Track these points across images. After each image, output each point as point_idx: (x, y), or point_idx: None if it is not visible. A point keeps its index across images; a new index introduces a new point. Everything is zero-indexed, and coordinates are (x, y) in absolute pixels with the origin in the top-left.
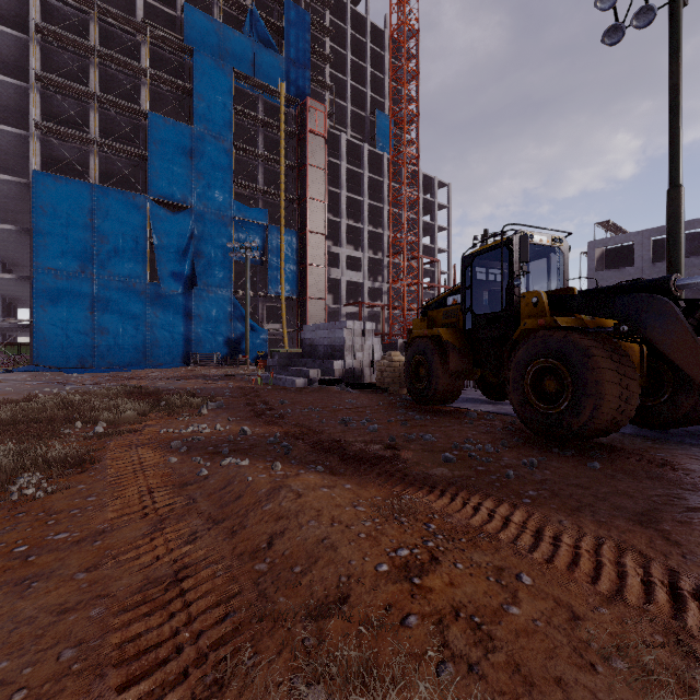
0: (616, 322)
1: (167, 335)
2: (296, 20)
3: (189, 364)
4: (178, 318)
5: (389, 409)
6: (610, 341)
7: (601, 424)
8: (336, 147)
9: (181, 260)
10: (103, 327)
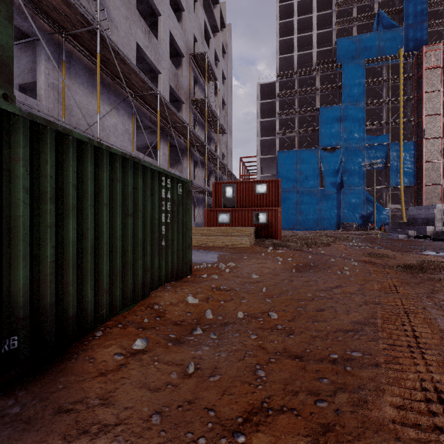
0: None
1: (328, 214)
2: None
3: (339, 229)
4: (334, 205)
5: (443, 247)
6: None
7: None
8: None
9: (335, 176)
10: (300, 211)
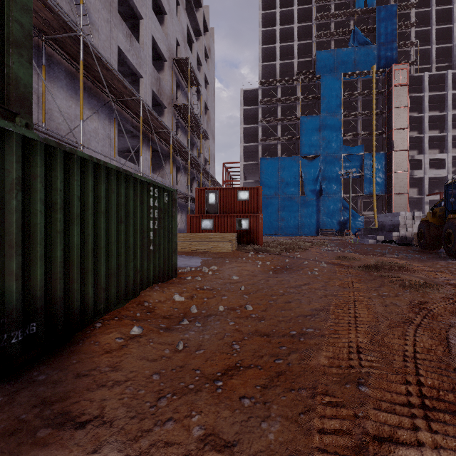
0: None
1: (308, 220)
2: (385, 15)
3: (318, 234)
4: (313, 212)
5: (404, 250)
6: None
7: None
8: (420, 82)
9: (314, 183)
10: (282, 217)
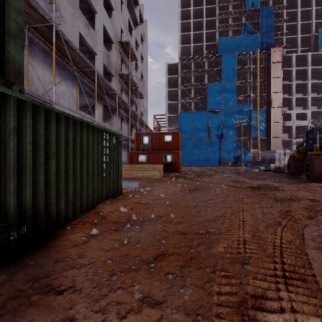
0: None
1: (213, 155)
2: (266, 13)
3: (220, 165)
4: (217, 150)
5: (278, 176)
6: None
7: (316, 176)
8: (290, 60)
9: (217, 130)
10: (195, 154)
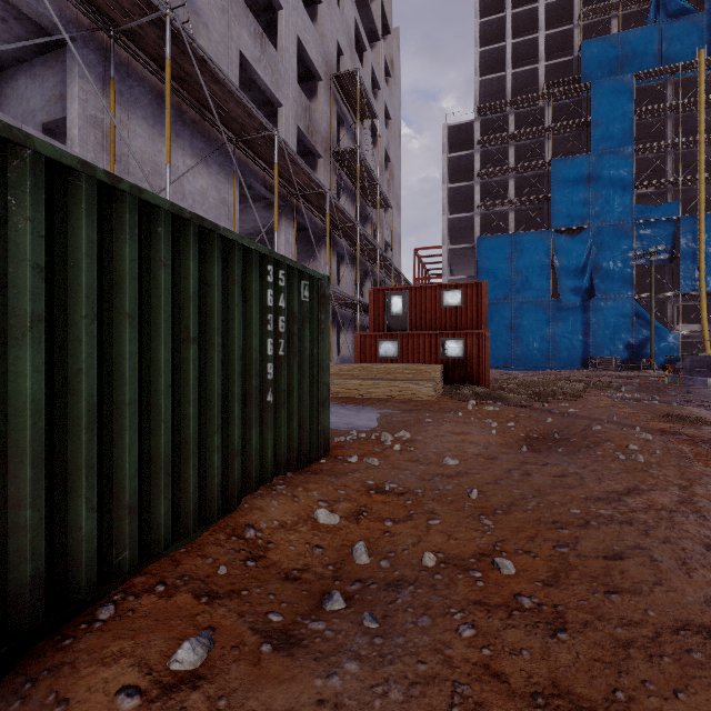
0: None
1: (567, 342)
2: None
3: (587, 367)
4: (576, 327)
5: None
6: None
7: None
8: None
9: (579, 276)
10: (518, 338)
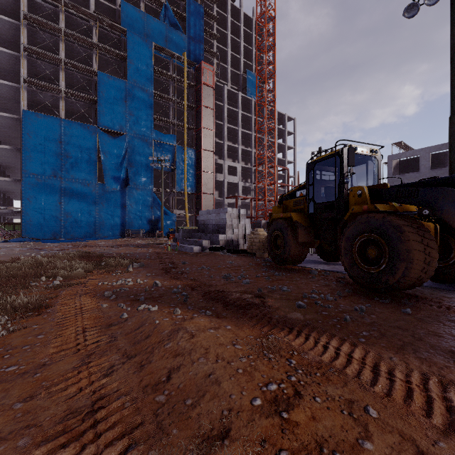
0: (416, 207)
1: (110, 217)
2: (195, 11)
3: (124, 237)
4: (117, 207)
5: (257, 268)
6: (416, 221)
7: (410, 281)
8: (220, 94)
9: (119, 169)
10: (68, 212)
